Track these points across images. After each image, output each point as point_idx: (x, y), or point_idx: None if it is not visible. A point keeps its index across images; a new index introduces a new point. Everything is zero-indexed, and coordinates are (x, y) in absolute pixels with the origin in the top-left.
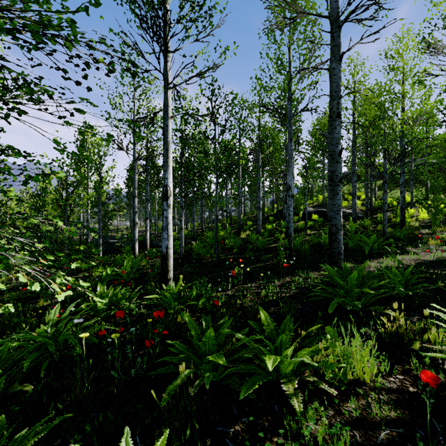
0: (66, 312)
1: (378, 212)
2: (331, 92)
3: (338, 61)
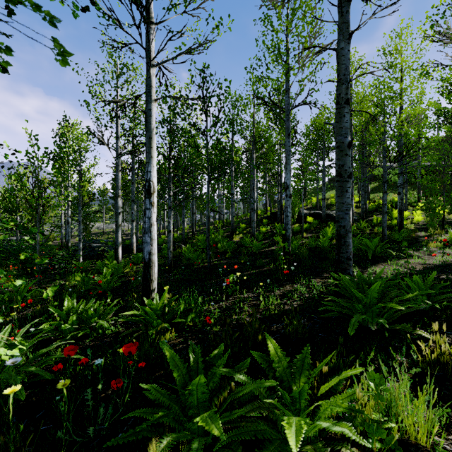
0: (17, 337)
1: (372, 215)
2: (339, 75)
3: (347, 40)
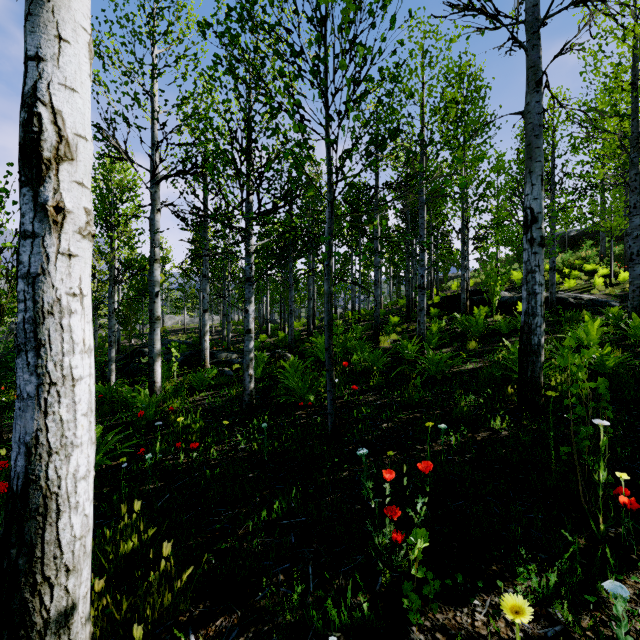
0: None
1: None
2: None
3: None
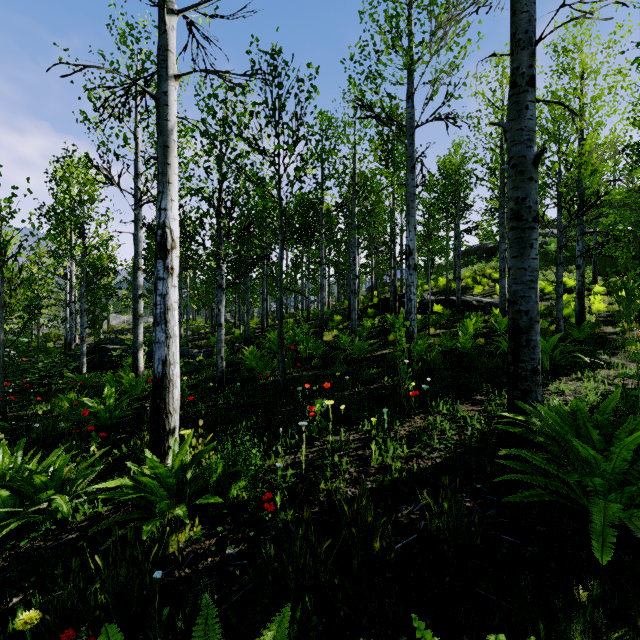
0: None
1: None
2: (516, 33)
3: None
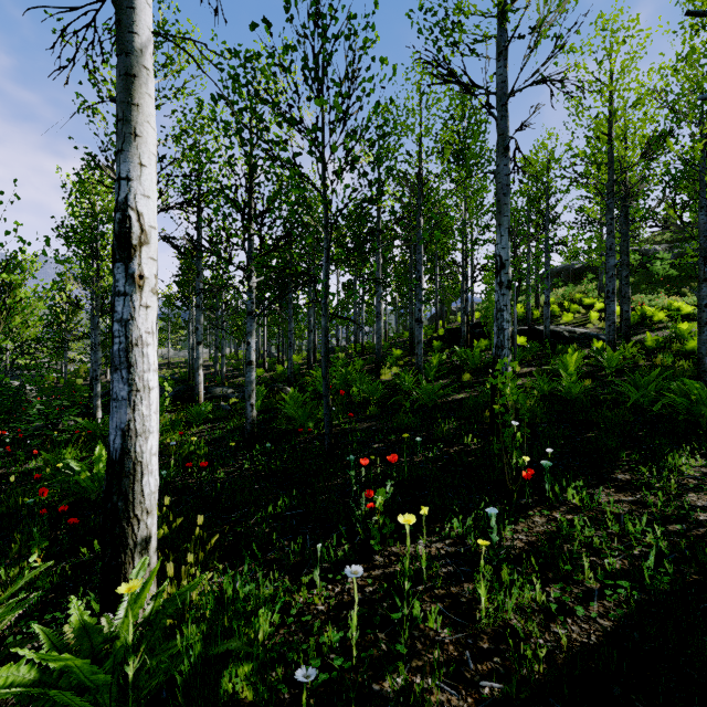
0: None
1: (635, 333)
2: None
3: None
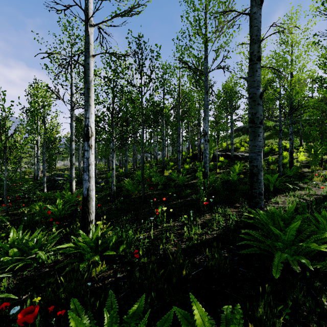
0: None
1: (267, 156)
2: (252, 36)
3: (259, 5)
